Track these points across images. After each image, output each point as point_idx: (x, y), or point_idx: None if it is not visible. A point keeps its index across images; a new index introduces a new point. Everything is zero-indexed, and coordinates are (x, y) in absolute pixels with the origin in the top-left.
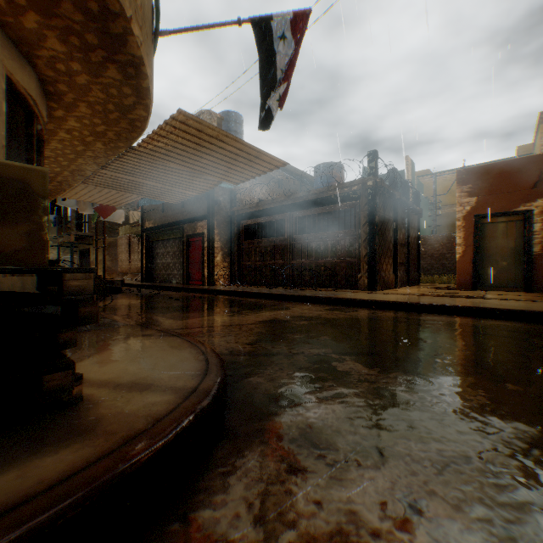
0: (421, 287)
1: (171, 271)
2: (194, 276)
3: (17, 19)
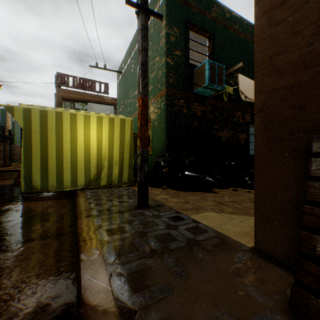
0: (11, 167)
1: None
2: None
3: None
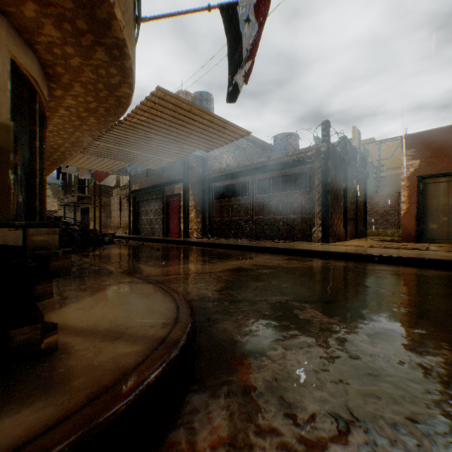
0: (368, 239)
1: (154, 225)
2: (172, 229)
3: (18, 8)
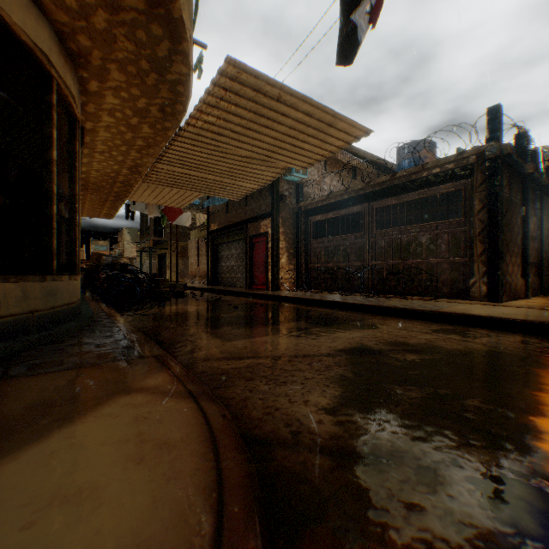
0: None
1: (235, 274)
2: (258, 279)
3: None
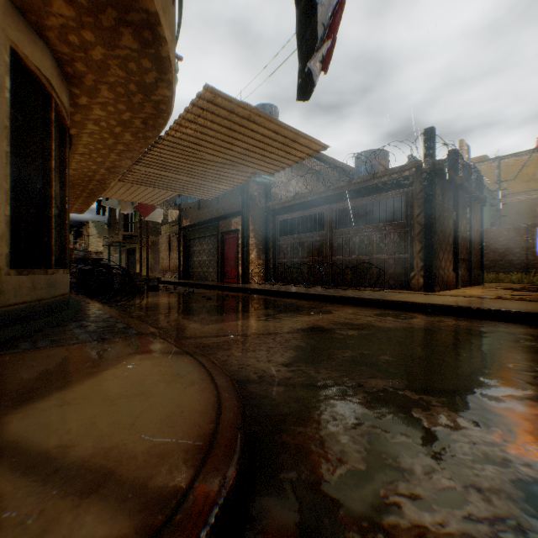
0: (487, 287)
1: (207, 268)
2: (229, 273)
3: None
